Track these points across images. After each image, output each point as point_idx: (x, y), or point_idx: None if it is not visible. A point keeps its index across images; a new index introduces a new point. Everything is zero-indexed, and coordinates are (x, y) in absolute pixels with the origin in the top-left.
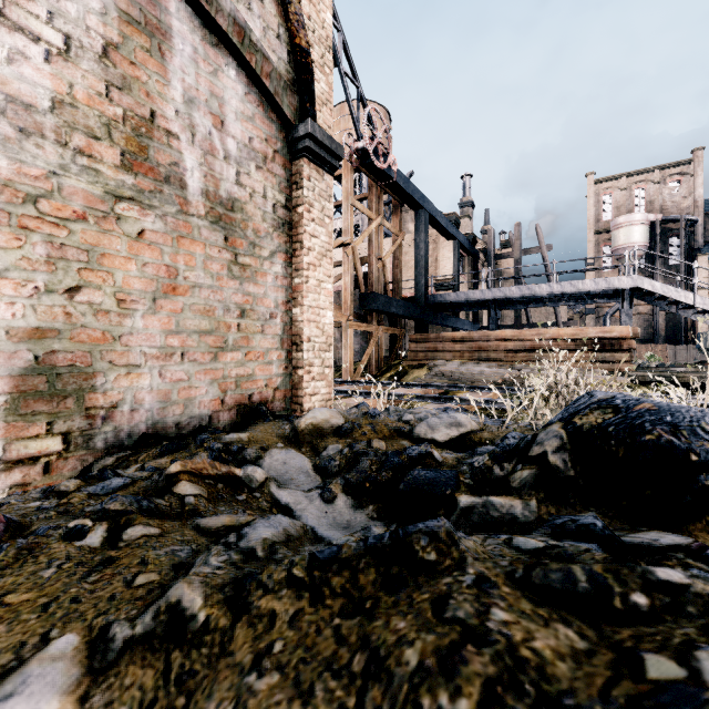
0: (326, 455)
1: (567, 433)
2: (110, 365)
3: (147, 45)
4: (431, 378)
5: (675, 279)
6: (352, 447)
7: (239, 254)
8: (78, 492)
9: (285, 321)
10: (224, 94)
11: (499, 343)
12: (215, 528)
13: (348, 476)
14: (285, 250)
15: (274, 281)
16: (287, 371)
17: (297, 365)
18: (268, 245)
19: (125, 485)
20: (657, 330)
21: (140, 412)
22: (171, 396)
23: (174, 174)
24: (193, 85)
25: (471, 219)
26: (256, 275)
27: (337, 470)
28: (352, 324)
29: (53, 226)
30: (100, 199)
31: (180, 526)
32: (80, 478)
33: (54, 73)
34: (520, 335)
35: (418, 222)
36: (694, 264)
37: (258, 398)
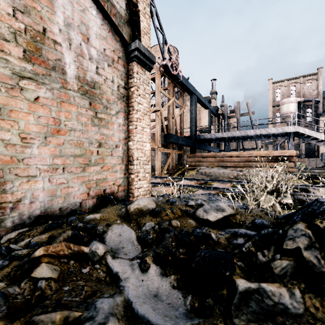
0: (144, 230)
1: (313, 233)
2: (16, 176)
3: None
4: (198, 175)
5: (309, 128)
6: (160, 225)
7: (98, 112)
8: None
9: (124, 149)
10: (89, 23)
11: (230, 158)
12: None
13: (157, 251)
14: (124, 111)
15: (118, 127)
16: (125, 176)
17: (131, 172)
18: (115, 108)
19: (1, 267)
20: (301, 151)
21: (36, 203)
22: (56, 192)
23: (58, 65)
24: (70, 16)
25: (215, 100)
26: (108, 124)
27: (151, 241)
28: (160, 149)
29: None
30: (9, 77)
31: None
32: None
33: None
34: (241, 154)
35: (191, 100)
36: (324, 120)
37: (109, 191)
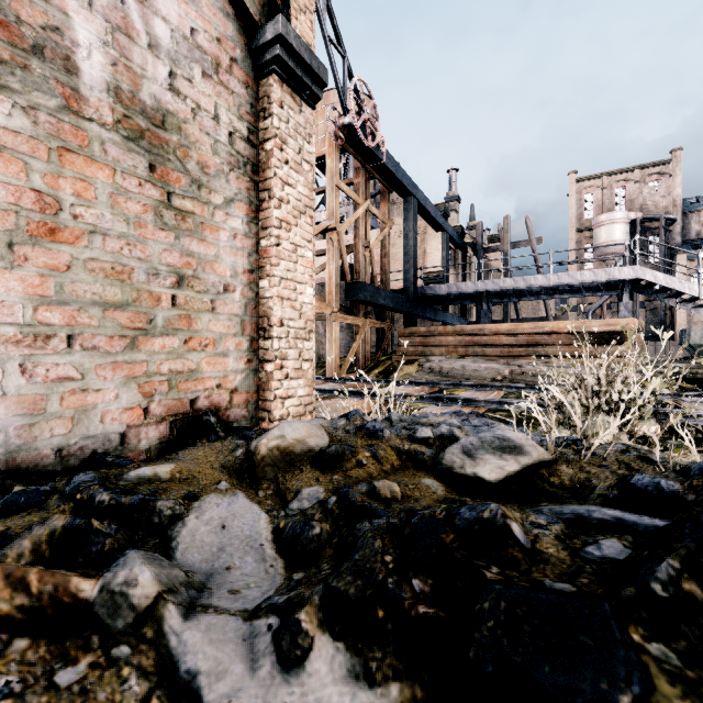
0: (297, 510)
1: None
2: None
3: None
4: (423, 374)
5: None
6: (343, 494)
7: (175, 194)
8: None
9: (247, 297)
10: None
11: (494, 338)
12: None
13: (337, 586)
14: (247, 200)
15: (230, 241)
16: (250, 366)
17: (264, 357)
18: (222, 188)
19: None
20: None
21: None
22: (46, 404)
23: (53, 45)
24: None
25: (457, 214)
26: (202, 228)
27: (315, 546)
28: (338, 316)
29: None
30: None
31: None
32: None
33: None
34: (516, 328)
35: (407, 209)
36: (698, 253)
37: (206, 404)
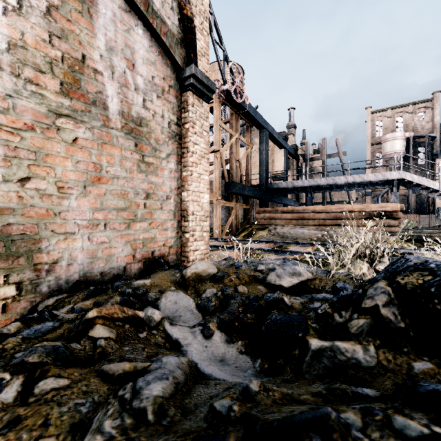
0: (205, 297)
1: (393, 290)
2: (52, 233)
3: (80, 9)
4: (270, 236)
5: (422, 173)
6: (224, 291)
7: (145, 155)
8: (14, 336)
9: (176, 201)
10: (134, 46)
11: (313, 214)
12: (116, 375)
13: (222, 317)
14: (176, 153)
15: (169, 174)
16: (178, 235)
17: (185, 230)
18: (165, 149)
19: (53, 328)
20: (410, 205)
21: (74, 266)
22: (97, 253)
23: (99, 99)
24: (112, 38)
25: (294, 136)
26: (157, 170)
27: (213, 309)
28: (220, 202)
29: (9, 134)
30: (44, 116)
31: (87, 374)
32: (23, 319)
33: (10, 24)
34: (327, 209)
35: (261, 137)
36: (439, 163)
37: (158, 253)
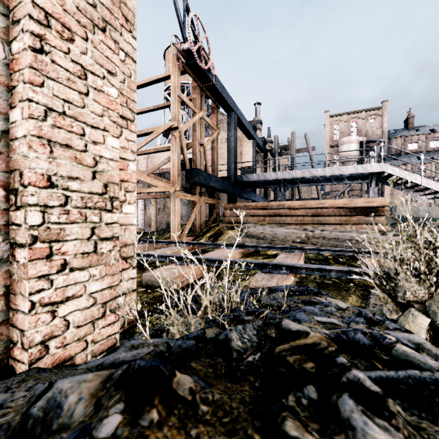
0: None
1: None
2: None
3: None
4: (242, 237)
5: None
6: None
7: None
8: None
9: None
10: None
11: (291, 211)
12: None
13: None
14: None
15: None
16: None
17: (15, 238)
18: None
19: None
20: None
21: None
22: None
23: None
24: None
25: (260, 132)
26: None
27: None
28: (179, 194)
29: None
30: None
31: None
32: None
33: None
34: (306, 204)
35: (229, 121)
36: (421, 155)
37: None
